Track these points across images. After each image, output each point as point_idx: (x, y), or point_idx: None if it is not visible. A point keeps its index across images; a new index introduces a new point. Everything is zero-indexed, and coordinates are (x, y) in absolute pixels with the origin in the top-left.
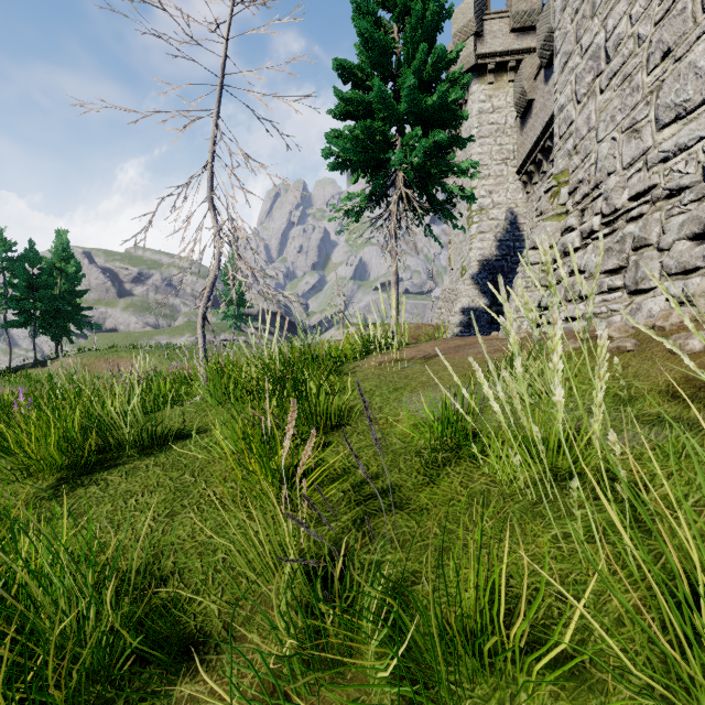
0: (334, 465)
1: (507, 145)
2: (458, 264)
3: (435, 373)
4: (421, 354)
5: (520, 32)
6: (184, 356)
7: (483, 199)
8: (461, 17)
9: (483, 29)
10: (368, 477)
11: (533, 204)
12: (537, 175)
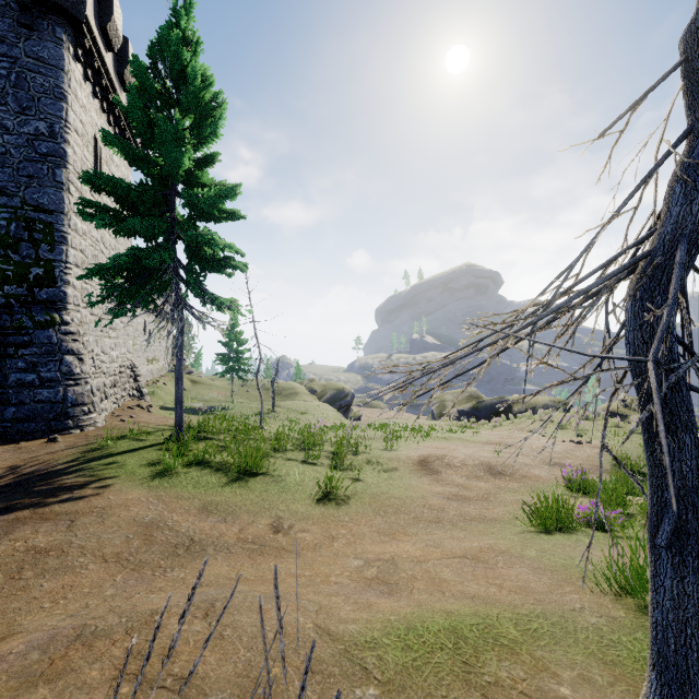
0: None
1: None
2: None
3: None
4: None
5: None
6: None
7: None
8: None
9: None
10: None
11: None
12: None
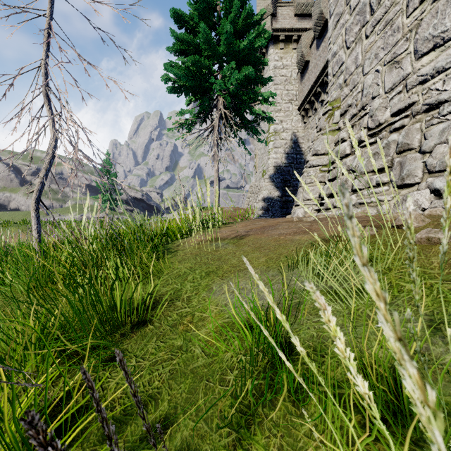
0: (114, 397)
1: (292, 91)
2: (261, 169)
3: (245, 255)
4: (234, 233)
5: (300, 17)
6: (62, 230)
7: (276, 126)
8: (262, 2)
9: (276, 12)
10: (153, 426)
11: (308, 130)
12: (311, 111)
